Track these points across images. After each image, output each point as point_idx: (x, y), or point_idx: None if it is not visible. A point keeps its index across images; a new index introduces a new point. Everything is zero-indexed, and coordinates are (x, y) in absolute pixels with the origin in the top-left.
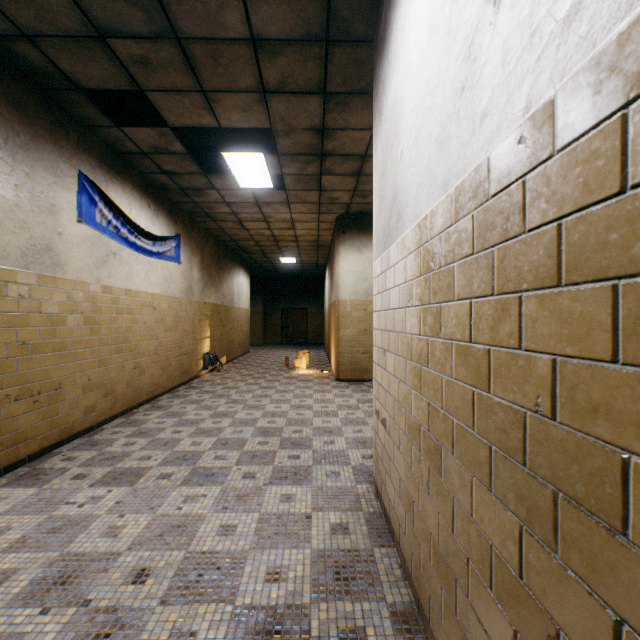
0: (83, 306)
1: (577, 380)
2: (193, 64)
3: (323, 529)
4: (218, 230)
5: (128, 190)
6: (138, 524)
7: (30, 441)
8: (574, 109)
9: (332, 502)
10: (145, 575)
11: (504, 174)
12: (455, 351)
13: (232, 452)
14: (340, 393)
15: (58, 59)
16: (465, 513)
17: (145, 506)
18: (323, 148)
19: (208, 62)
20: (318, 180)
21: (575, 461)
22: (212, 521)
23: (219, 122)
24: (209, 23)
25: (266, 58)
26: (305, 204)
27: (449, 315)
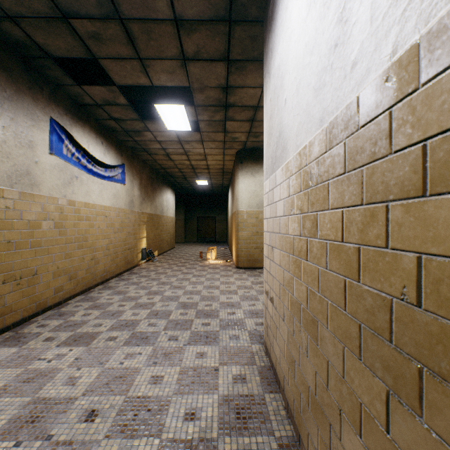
0: (53, 215)
1: (442, 275)
2: (132, 38)
3: (227, 379)
4: (152, 161)
5: (87, 131)
6: (91, 375)
7: (14, 313)
8: (439, 47)
9: (234, 358)
10: (94, 415)
11: (372, 108)
12: (329, 248)
13: (161, 320)
14: (239, 277)
15: (34, 34)
16: (338, 374)
17: (96, 361)
18: (227, 101)
19: (143, 37)
20: (223, 124)
21: (440, 343)
22: (145, 373)
23: (152, 82)
24: (143, 7)
25: (185, 34)
26: (214, 142)
27: (324, 221)
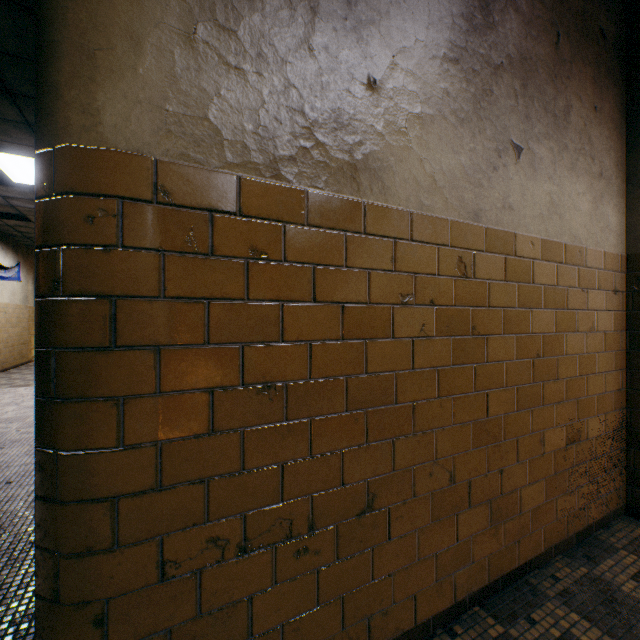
0: None
1: None
2: None
3: None
4: None
5: None
6: None
7: None
8: None
9: None
10: None
11: None
12: None
13: None
14: None
15: None
16: None
17: None
18: None
19: None
20: None
21: None
22: None
23: None
24: None
25: None
26: None
27: None
